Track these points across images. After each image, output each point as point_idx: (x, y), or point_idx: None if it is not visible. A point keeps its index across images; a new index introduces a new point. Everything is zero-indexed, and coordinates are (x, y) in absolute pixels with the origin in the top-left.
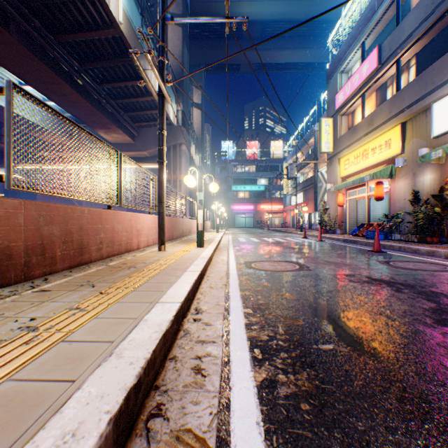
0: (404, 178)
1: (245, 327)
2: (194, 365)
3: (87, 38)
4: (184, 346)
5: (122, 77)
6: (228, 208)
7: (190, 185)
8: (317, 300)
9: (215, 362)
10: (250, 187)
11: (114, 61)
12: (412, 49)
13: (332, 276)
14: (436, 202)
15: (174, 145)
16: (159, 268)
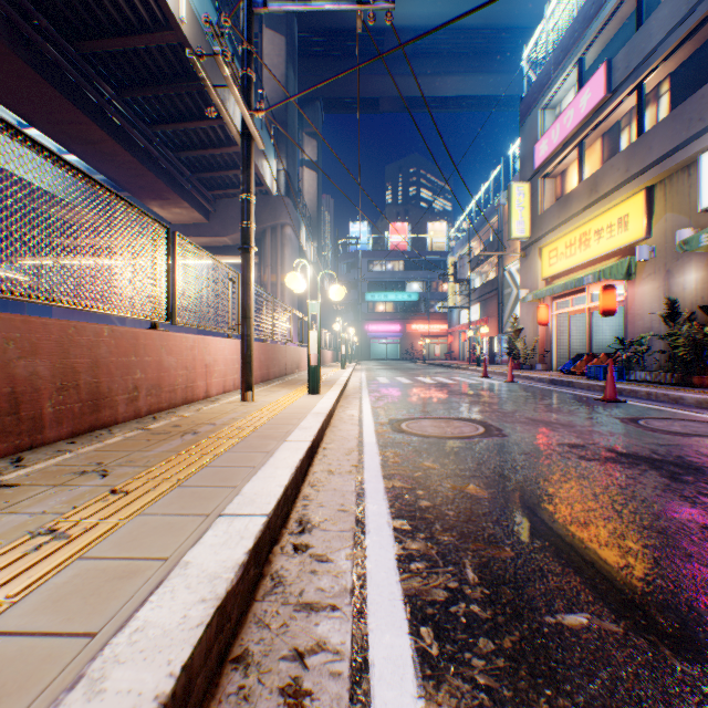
0: (650, 279)
1: (397, 567)
2: (286, 682)
3: (127, 46)
4: (269, 622)
5: (186, 114)
6: (360, 328)
7: (295, 288)
8: (530, 500)
9: (335, 672)
10: (396, 295)
11: (173, 86)
12: (665, 65)
13: (547, 447)
14: (707, 318)
15: (273, 226)
16: (238, 435)
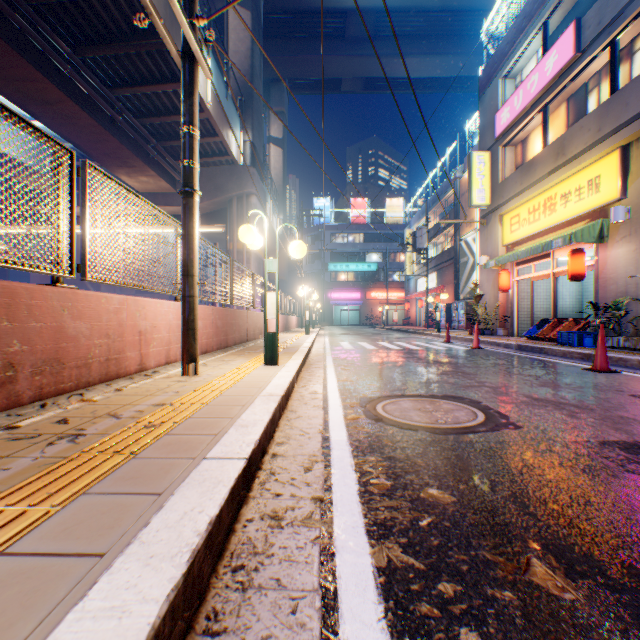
0: (626, 242)
1: None
2: None
3: None
4: None
5: (148, 76)
6: (323, 296)
7: (250, 243)
8: None
9: None
10: (356, 265)
11: (131, 44)
12: None
13: (592, 451)
14: None
15: (239, 195)
16: (136, 443)
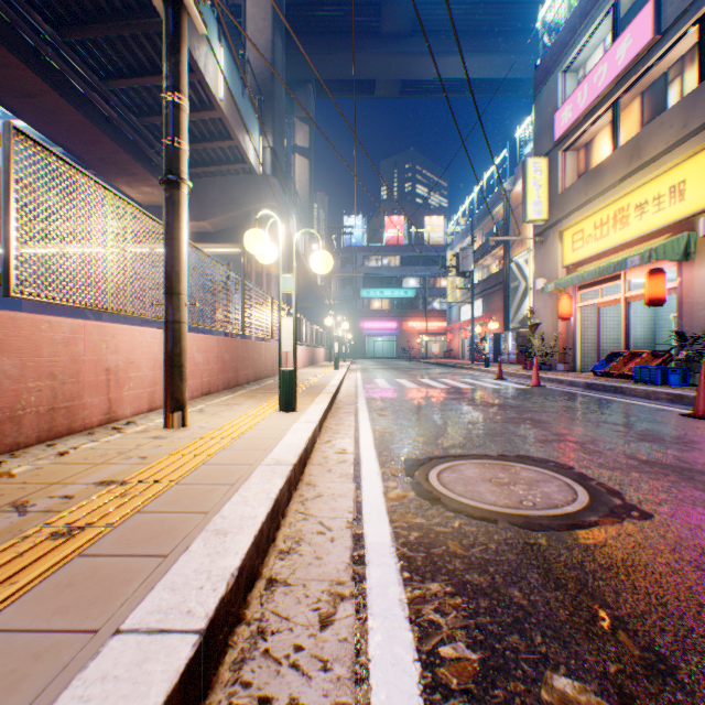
0: None
1: None
2: None
3: None
4: None
5: (148, 66)
6: (355, 326)
7: (259, 253)
8: None
9: None
10: (392, 291)
11: (125, 23)
12: None
13: None
14: None
15: (258, 210)
16: (8, 582)
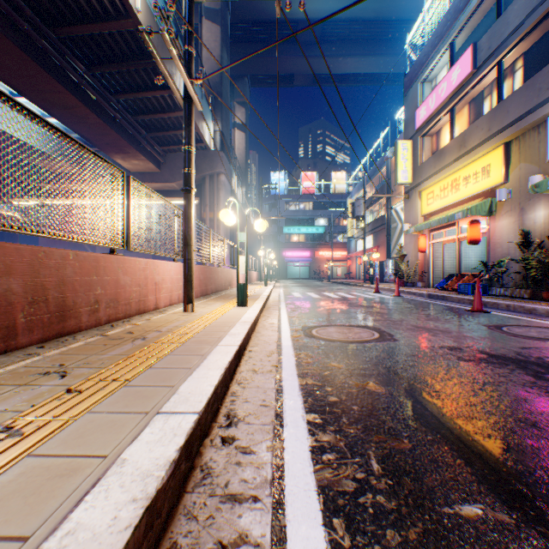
0: (508, 215)
1: (311, 458)
2: None
3: (95, 31)
4: (196, 514)
5: (142, 85)
6: (279, 254)
7: (227, 222)
8: (421, 396)
9: None
10: (307, 228)
11: (131, 63)
12: (519, 46)
13: (431, 350)
14: None
15: (211, 174)
16: (179, 340)
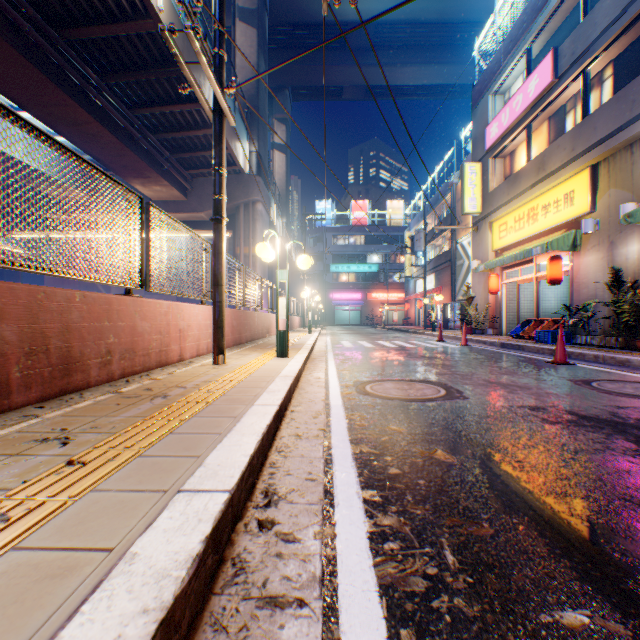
0: (595, 250)
1: (370, 548)
2: None
3: (109, 34)
4: (226, 624)
5: (165, 98)
6: (325, 297)
7: (265, 257)
8: (501, 467)
9: None
10: (357, 266)
11: (152, 72)
12: (608, 52)
13: (508, 410)
14: None
15: (245, 203)
16: (207, 398)
